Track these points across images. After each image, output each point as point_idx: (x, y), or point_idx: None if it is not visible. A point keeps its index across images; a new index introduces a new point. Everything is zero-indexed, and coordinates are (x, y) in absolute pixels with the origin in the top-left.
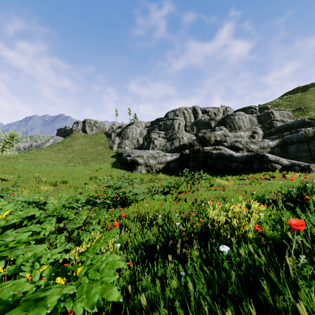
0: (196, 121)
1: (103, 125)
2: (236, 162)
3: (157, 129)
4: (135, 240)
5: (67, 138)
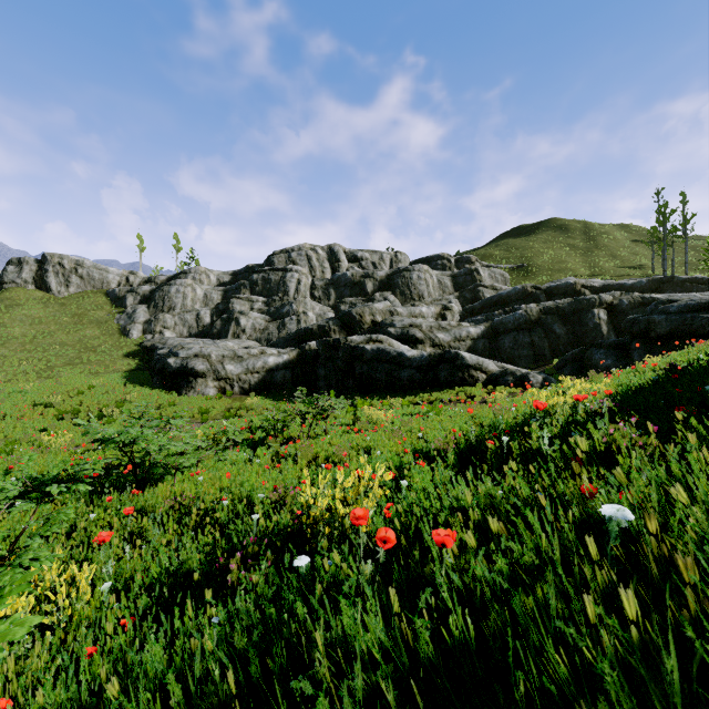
0: (336, 277)
1: (102, 272)
2: (411, 368)
3: (248, 291)
4: (154, 566)
5: None
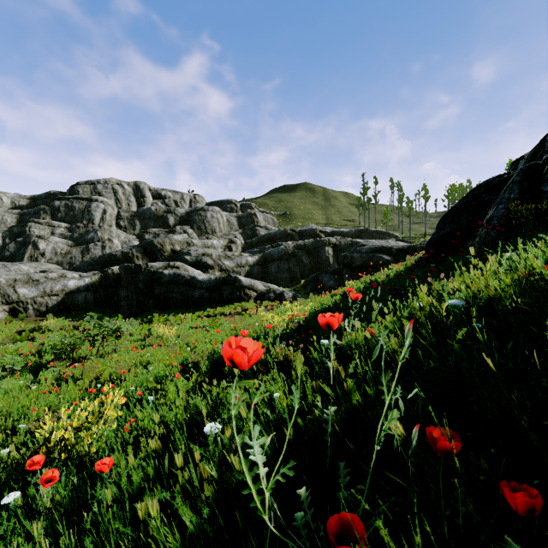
0: (141, 211)
1: None
2: (201, 288)
3: (49, 216)
4: None
5: None
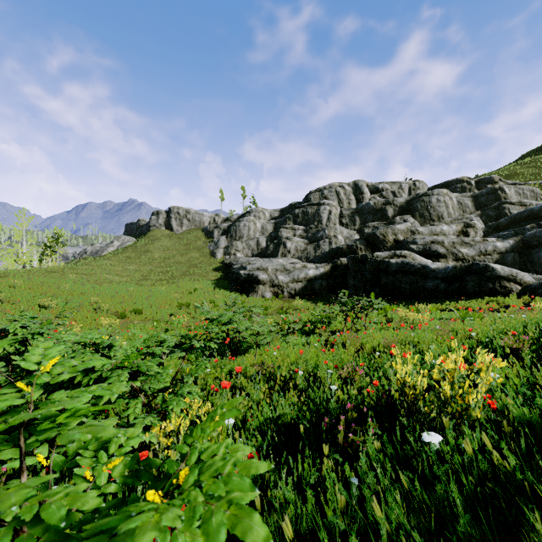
0: (360, 207)
1: (200, 216)
2: (435, 279)
3: (291, 222)
4: (258, 414)
5: (141, 239)
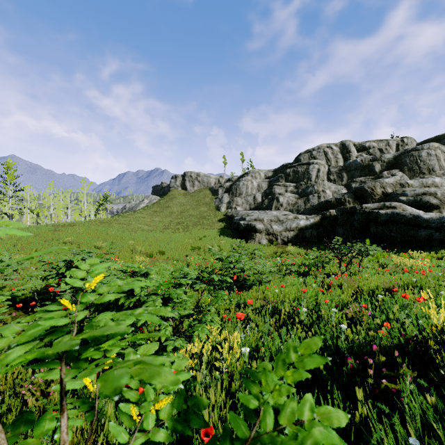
0: (347, 164)
1: (207, 178)
2: (428, 228)
3: (283, 180)
4: (270, 345)
5: (163, 197)
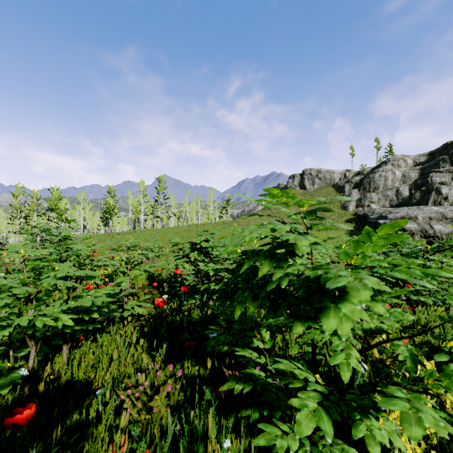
0: None
1: (330, 174)
2: None
3: (447, 164)
4: None
5: None
